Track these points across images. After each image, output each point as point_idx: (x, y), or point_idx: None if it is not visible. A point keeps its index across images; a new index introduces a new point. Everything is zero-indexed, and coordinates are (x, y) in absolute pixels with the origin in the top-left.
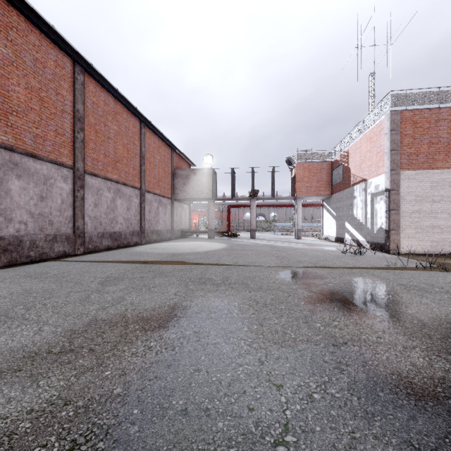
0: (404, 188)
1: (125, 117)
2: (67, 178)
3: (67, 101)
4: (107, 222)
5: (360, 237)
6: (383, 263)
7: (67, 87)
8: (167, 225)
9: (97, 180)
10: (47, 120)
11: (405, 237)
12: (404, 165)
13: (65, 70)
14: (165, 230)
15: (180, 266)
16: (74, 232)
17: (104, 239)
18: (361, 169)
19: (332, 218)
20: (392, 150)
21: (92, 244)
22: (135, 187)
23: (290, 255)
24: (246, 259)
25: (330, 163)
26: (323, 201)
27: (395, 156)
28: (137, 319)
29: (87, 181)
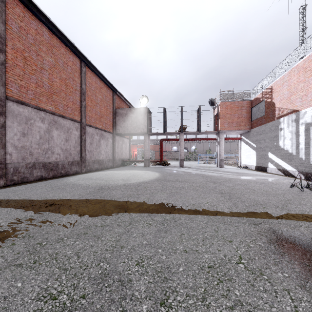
0: None
1: (63, 52)
2: None
3: None
4: (40, 152)
5: (289, 167)
6: None
7: None
8: (109, 156)
9: (26, 109)
10: None
11: None
12: None
13: None
14: (107, 159)
15: (91, 218)
16: None
17: (36, 169)
18: (290, 101)
19: (251, 150)
20: None
21: (18, 176)
22: (75, 120)
23: (234, 190)
24: (186, 199)
25: (249, 102)
26: (241, 135)
27: None
28: None
29: (12, 108)
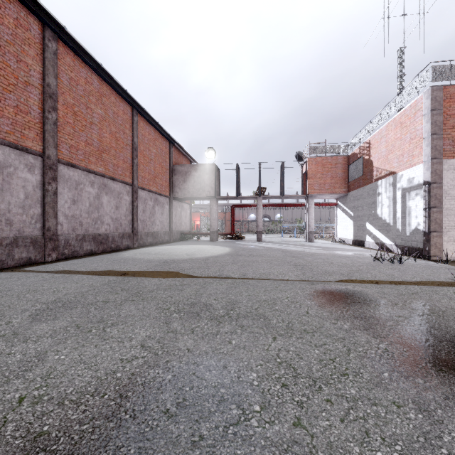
0: (448, 180)
1: (113, 101)
2: (33, 167)
3: (33, 71)
4: (89, 222)
5: (386, 240)
6: (440, 275)
7: (33, 54)
8: (164, 227)
9: (76, 172)
10: (3, 91)
11: (449, 240)
12: (449, 153)
13: (30, 33)
14: (163, 231)
15: (169, 281)
16: (43, 234)
17: (85, 242)
18: (387, 161)
19: (348, 219)
20: (434, 134)
21: (69, 249)
22: (126, 183)
23: (310, 263)
24: (257, 269)
25: (346, 157)
26: (337, 200)
27: (437, 141)
28: (15, 449)
29: (62, 172)
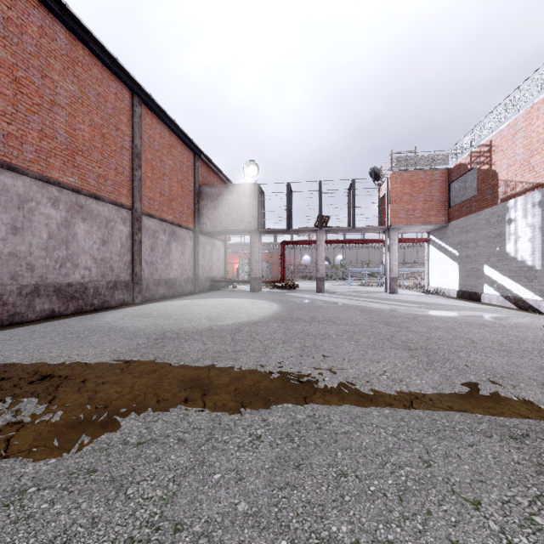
0: None
1: (98, 76)
2: None
3: None
4: (49, 265)
5: (526, 294)
6: None
7: None
8: (186, 272)
9: (20, 180)
10: None
11: None
12: None
13: None
14: (183, 278)
15: (119, 417)
16: None
17: (40, 298)
18: (529, 167)
19: (449, 260)
20: None
21: (3, 311)
22: (121, 205)
23: (433, 341)
24: (337, 362)
25: (445, 172)
26: (430, 234)
27: None
28: None
29: None
